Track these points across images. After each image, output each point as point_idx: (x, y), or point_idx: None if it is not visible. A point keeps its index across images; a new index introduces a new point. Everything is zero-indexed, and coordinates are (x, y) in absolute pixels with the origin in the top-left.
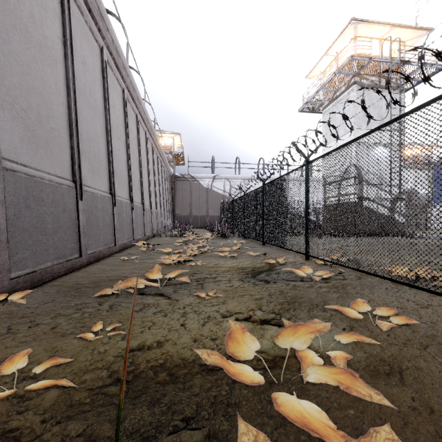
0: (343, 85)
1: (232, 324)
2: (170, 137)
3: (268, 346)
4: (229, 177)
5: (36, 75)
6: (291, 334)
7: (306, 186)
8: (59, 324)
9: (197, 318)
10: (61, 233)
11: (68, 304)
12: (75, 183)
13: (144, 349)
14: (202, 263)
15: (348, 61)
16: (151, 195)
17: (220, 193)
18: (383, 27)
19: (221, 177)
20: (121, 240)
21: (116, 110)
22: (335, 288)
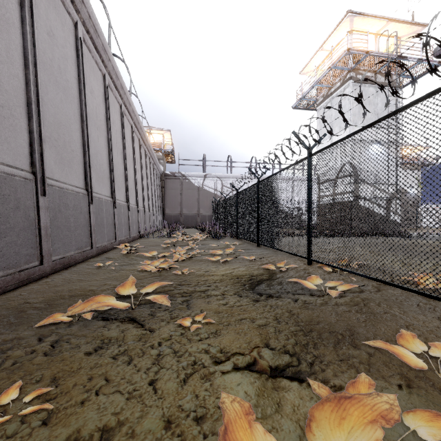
0: (338, 80)
1: (231, 400)
2: (160, 133)
3: (293, 436)
4: (221, 176)
5: None
6: (336, 425)
7: (309, 181)
8: None
9: (177, 365)
10: (11, 236)
11: None
12: (35, 175)
13: None
14: (190, 270)
15: (344, 54)
16: (138, 193)
17: (212, 191)
18: (379, 21)
19: (212, 176)
20: (100, 242)
21: (95, 96)
22: (356, 305)
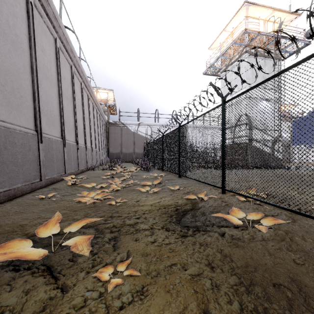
0: (237, 54)
1: None
2: (105, 92)
3: None
4: (150, 124)
5: None
6: None
7: (223, 124)
8: None
9: None
10: None
11: None
12: None
13: None
14: (122, 200)
15: (242, 33)
16: (86, 135)
17: (144, 135)
18: (267, 10)
19: (144, 124)
20: (50, 175)
21: (46, 54)
22: (283, 241)
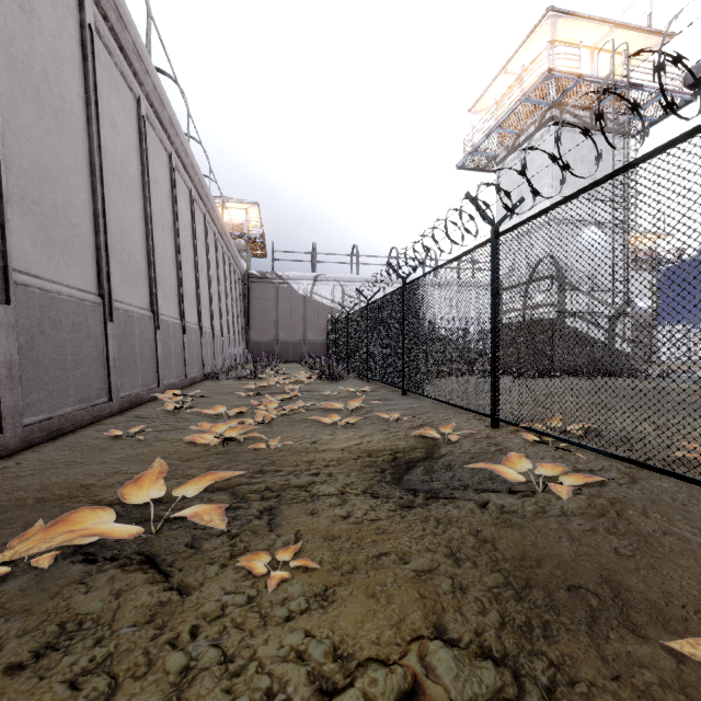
0: (532, 123)
1: None
2: (242, 208)
3: None
4: (341, 279)
5: None
6: None
7: (495, 281)
8: None
9: None
10: None
11: None
12: None
13: None
14: (283, 440)
15: (543, 78)
16: (202, 304)
17: (326, 304)
18: (599, 26)
19: (327, 278)
20: (128, 389)
21: (119, 133)
22: (603, 516)
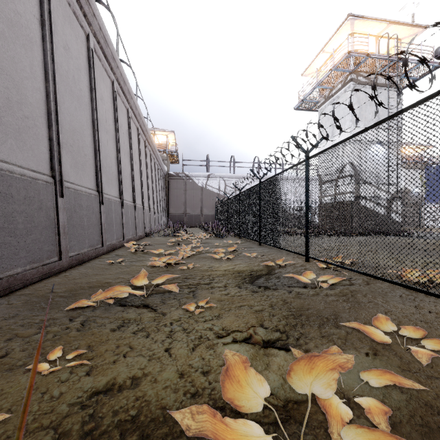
0: (339, 82)
1: (229, 355)
2: (164, 134)
3: (277, 383)
4: (224, 176)
5: (5, 55)
6: (307, 371)
7: (307, 183)
8: (12, 350)
9: (186, 339)
10: (35, 233)
11: (32, 321)
12: (54, 178)
13: (113, 391)
14: (194, 266)
15: (345, 57)
16: (144, 193)
17: (215, 191)
18: (380, 23)
19: (216, 176)
20: (110, 241)
21: (104, 102)
22: (344, 296)
